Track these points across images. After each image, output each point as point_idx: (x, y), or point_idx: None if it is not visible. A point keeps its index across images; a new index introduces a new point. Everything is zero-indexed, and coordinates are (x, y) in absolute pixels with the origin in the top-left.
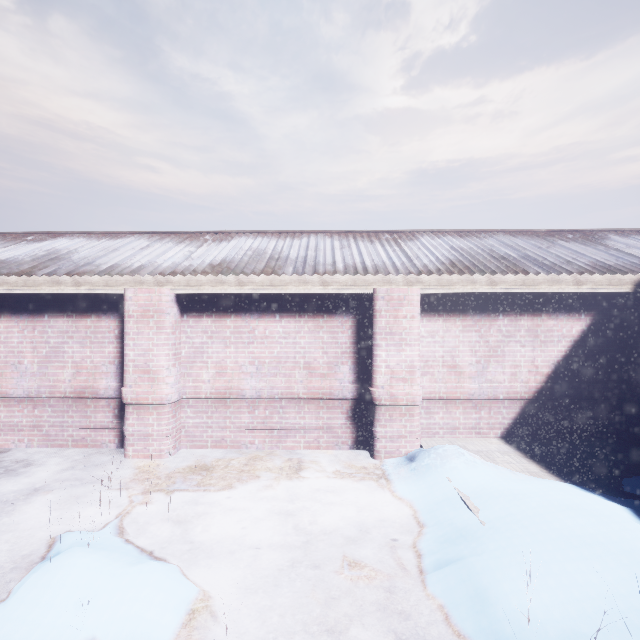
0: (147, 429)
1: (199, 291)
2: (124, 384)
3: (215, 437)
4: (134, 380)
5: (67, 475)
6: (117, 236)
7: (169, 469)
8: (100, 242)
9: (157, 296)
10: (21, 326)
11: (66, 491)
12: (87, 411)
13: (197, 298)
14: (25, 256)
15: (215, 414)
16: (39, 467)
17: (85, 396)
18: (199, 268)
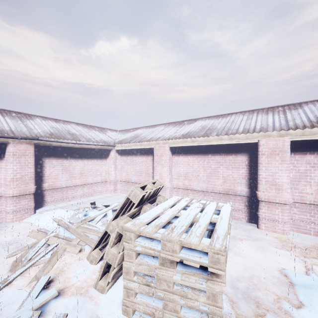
0: (274, 216)
1: (312, 138)
2: (258, 190)
3: (316, 229)
4: (265, 188)
5: (238, 232)
6: (223, 116)
7: (300, 243)
8: (219, 120)
9: (281, 142)
10: (198, 159)
11: (249, 241)
12: (230, 201)
13: (301, 143)
14: (194, 129)
15: (316, 215)
16: None
17: (229, 193)
18: (306, 124)
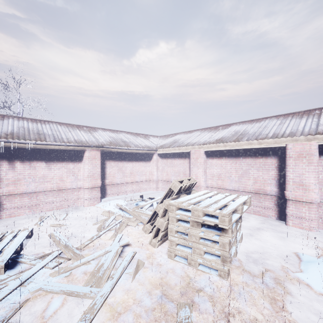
0: (301, 214)
1: None
2: (286, 190)
3: None
4: (292, 188)
5: (264, 226)
6: (257, 121)
7: None
8: (253, 125)
9: (308, 146)
10: (231, 162)
11: (272, 233)
12: (260, 199)
13: None
14: (227, 134)
15: None
16: (247, 219)
17: (259, 193)
18: None
